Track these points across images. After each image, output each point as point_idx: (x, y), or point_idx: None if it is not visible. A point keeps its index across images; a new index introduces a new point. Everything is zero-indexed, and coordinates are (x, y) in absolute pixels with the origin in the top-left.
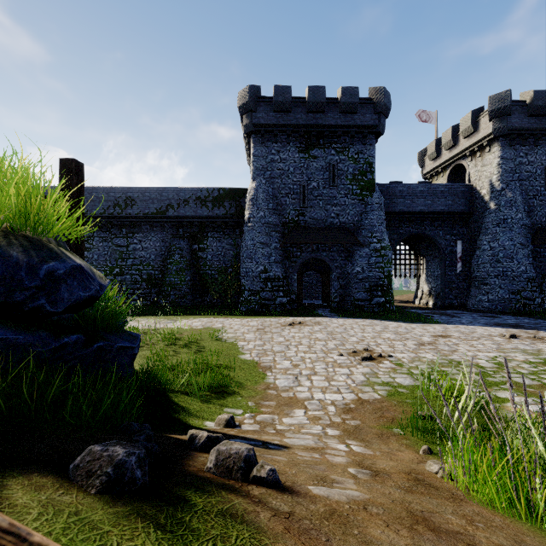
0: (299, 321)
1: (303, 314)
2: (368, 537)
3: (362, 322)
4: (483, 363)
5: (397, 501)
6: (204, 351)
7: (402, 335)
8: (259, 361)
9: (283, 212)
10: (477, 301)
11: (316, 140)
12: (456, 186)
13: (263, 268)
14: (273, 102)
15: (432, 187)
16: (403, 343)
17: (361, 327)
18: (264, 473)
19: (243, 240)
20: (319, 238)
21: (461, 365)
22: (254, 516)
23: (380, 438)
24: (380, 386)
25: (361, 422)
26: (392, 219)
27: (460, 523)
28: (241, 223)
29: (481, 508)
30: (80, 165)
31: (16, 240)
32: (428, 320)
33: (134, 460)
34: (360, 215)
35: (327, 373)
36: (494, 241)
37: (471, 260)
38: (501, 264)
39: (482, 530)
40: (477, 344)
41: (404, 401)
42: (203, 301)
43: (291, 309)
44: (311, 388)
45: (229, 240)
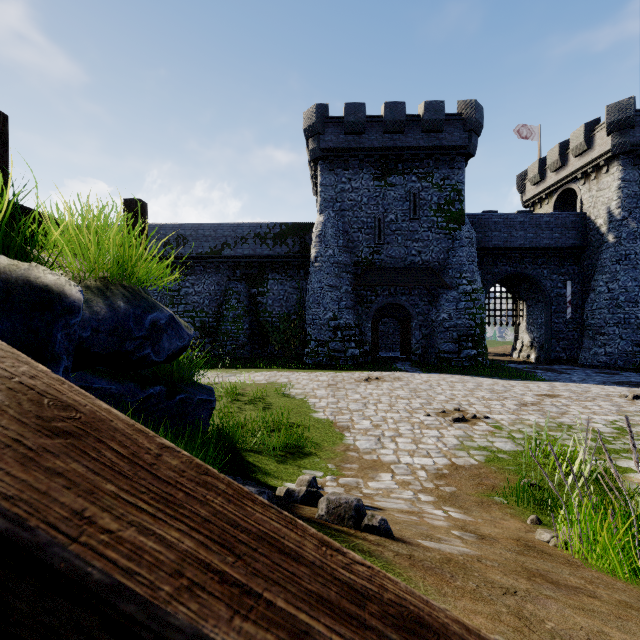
0: (375, 376)
1: (379, 368)
2: (489, 579)
3: (450, 378)
4: (600, 428)
5: (509, 559)
6: (272, 409)
7: (499, 394)
8: (335, 420)
9: (355, 250)
10: (591, 354)
11: (393, 165)
12: (565, 215)
13: (332, 314)
14: (344, 123)
15: (535, 217)
16: (502, 403)
17: (449, 383)
18: (375, 522)
19: (309, 282)
20: (397, 279)
21: (573, 429)
22: (379, 553)
23: (480, 505)
24: (477, 451)
25: (457, 489)
26: (484, 256)
27: (579, 582)
28: (305, 263)
29: (601, 574)
30: (144, 204)
31: (117, 290)
32: (530, 376)
33: (265, 498)
34: (446, 252)
35: (413, 435)
36: (613, 282)
37: (583, 305)
38: (622, 309)
39: (603, 589)
40: (592, 405)
41: (506, 468)
42: (263, 352)
43: (364, 362)
44: (397, 451)
45: (292, 282)
